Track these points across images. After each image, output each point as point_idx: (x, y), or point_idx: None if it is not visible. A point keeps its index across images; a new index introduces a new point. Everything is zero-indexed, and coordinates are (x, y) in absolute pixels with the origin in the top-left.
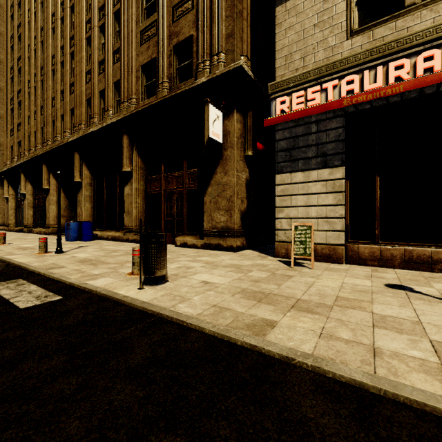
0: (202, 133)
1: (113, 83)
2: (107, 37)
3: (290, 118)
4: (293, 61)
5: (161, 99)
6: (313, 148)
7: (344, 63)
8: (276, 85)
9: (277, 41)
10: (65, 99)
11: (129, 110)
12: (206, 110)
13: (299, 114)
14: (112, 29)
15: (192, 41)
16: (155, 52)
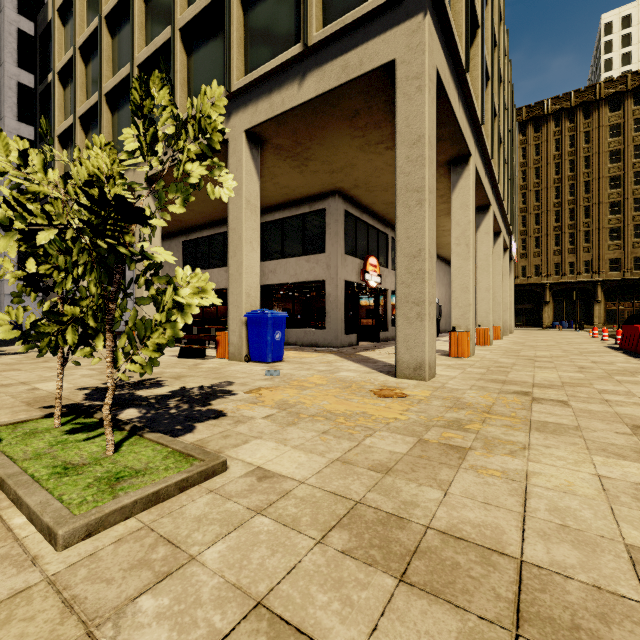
0: None
1: (583, 261)
2: (579, 241)
3: None
4: None
5: (632, 277)
6: None
7: None
8: None
9: None
10: (529, 259)
11: (602, 276)
12: None
13: None
14: (582, 237)
15: None
16: (620, 256)
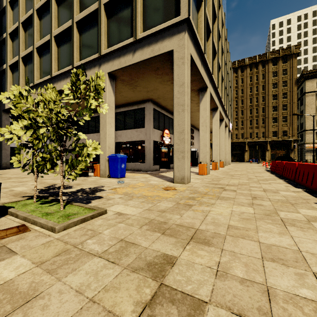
0: (287, 145)
1: (261, 132)
2: (260, 123)
3: (309, 148)
4: (308, 140)
5: (281, 139)
6: (311, 150)
7: (315, 143)
8: (306, 143)
9: (305, 137)
10: (239, 131)
11: (269, 139)
12: (292, 143)
13: (311, 147)
14: (261, 121)
15: (286, 131)
16: (276, 130)
